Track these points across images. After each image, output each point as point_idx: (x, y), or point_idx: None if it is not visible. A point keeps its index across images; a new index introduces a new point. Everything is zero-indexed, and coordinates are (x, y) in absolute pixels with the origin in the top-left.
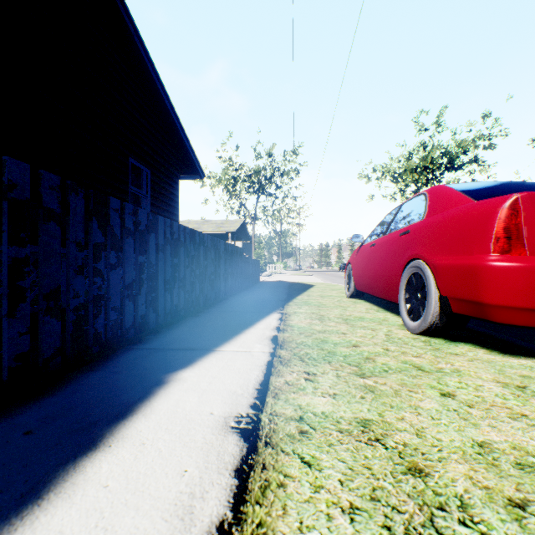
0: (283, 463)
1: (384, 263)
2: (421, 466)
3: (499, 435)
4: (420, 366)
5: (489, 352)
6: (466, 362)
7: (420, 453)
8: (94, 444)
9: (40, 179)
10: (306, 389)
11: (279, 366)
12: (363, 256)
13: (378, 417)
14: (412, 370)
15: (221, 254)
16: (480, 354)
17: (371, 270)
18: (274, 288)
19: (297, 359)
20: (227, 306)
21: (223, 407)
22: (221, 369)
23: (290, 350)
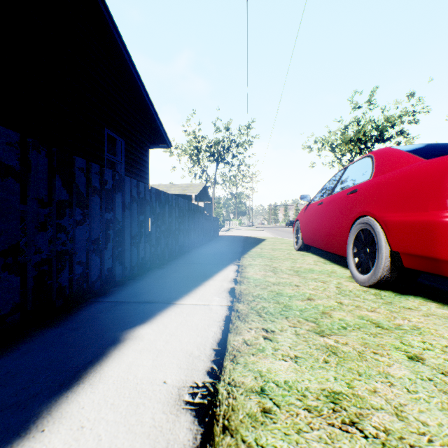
0: None
1: (332, 220)
2: None
3: None
4: (377, 322)
5: (441, 306)
6: (422, 317)
7: (408, 446)
8: (25, 427)
9: None
10: (265, 350)
11: (237, 322)
12: (310, 213)
13: (347, 389)
14: (371, 327)
15: (185, 212)
16: (433, 309)
17: (319, 226)
18: (231, 242)
19: (254, 314)
20: (189, 258)
21: (178, 373)
22: (179, 324)
23: (247, 304)
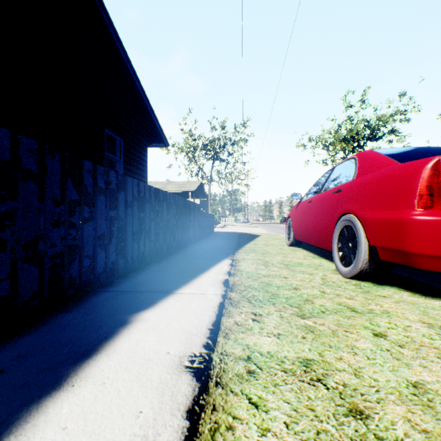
0: (232, 404)
1: (320, 217)
2: (361, 407)
3: (431, 375)
4: (353, 307)
5: (412, 294)
6: (393, 304)
7: (360, 394)
8: (59, 383)
9: (19, 143)
10: (253, 329)
11: (229, 307)
12: (301, 211)
13: (318, 357)
14: (346, 311)
15: (182, 209)
16: (405, 297)
17: (308, 223)
18: (226, 238)
19: (245, 301)
20: (187, 253)
21: (179, 346)
22: (178, 310)
23: (239, 293)
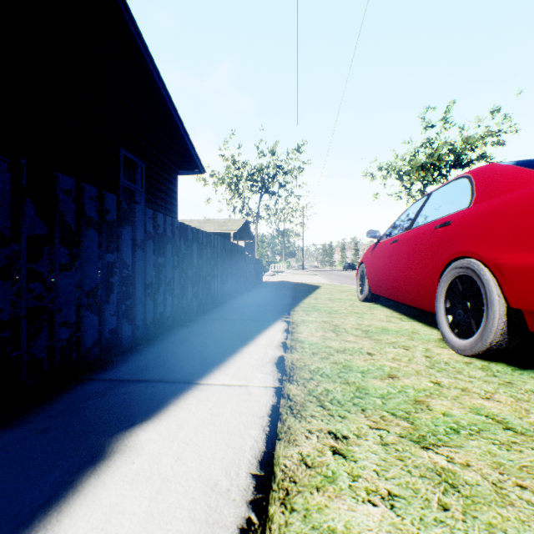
0: None
1: (413, 263)
2: None
3: None
4: (504, 420)
5: None
6: None
7: None
8: None
9: None
10: (337, 478)
11: (289, 419)
12: (381, 254)
13: None
14: (497, 430)
15: (219, 253)
16: None
17: (393, 271)
18: (278, 290)
19: (314, 404)
20: (225, 312)
21: None
22: (200, 423)
23: (303, 385)
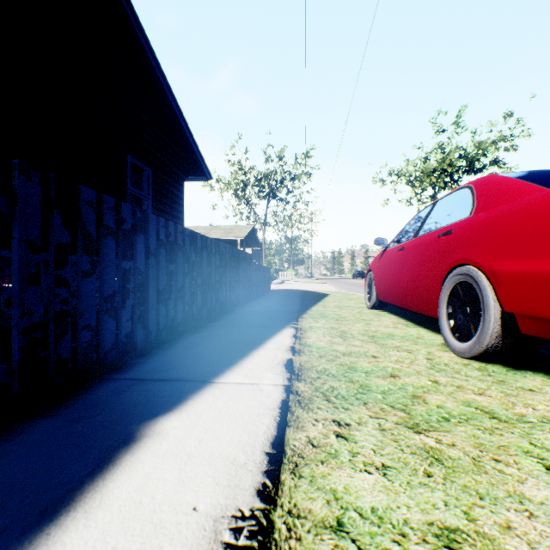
0: None
1: (418, 270)
2: None
3: None
4: (491, 411)
5: None
6: None
7: None
8: None
9: None
10: (339, 454)
11: (297, 410)
12: (388, 262)
13: (467, 523)
14: (483, 419)
15: (228, 260)
16: None
17: (399, 278)
18: (286, 298)
19: (320, 398)
20: (234, 319)
21: (214, 494)
22: (218, 414)
23: (310, 383)
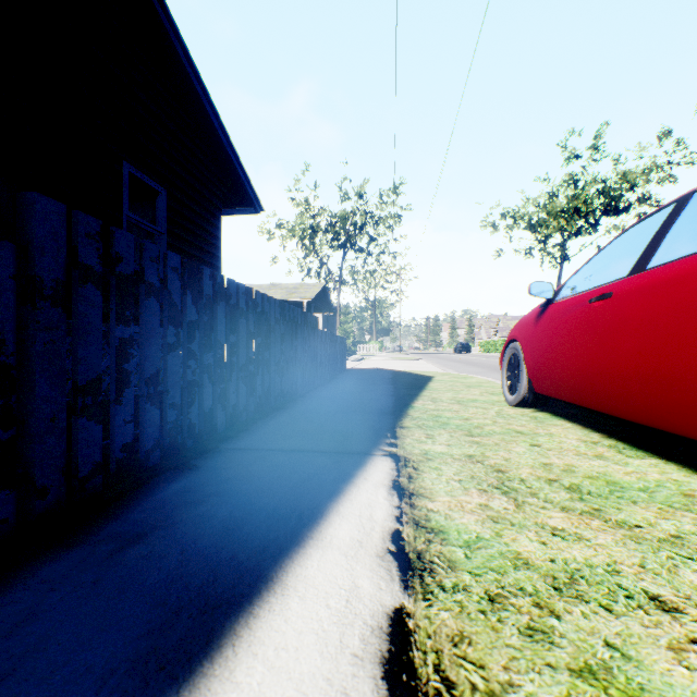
0: None
1: (671, 338)
2: None
3: None
4: None
5: None
6: None
7: None
8: None
9: None
10: None
11: None
12: (562, 324)
13: None
14: None
15: (273, 324)
16: None
17: (601, 355)
18: (369, 383)
19: None
20: (276, 429)
21: None
22: None
23: None
